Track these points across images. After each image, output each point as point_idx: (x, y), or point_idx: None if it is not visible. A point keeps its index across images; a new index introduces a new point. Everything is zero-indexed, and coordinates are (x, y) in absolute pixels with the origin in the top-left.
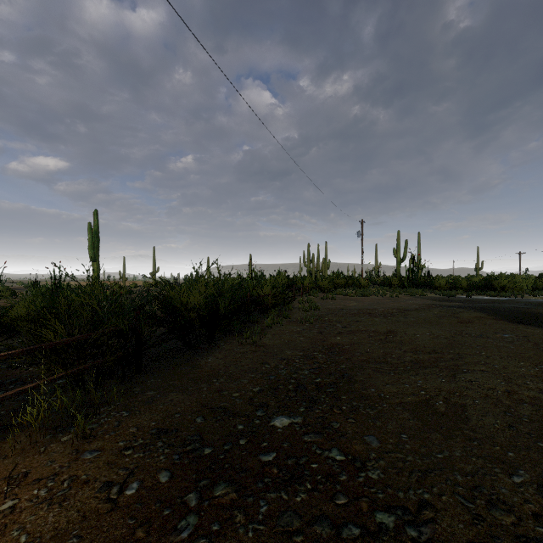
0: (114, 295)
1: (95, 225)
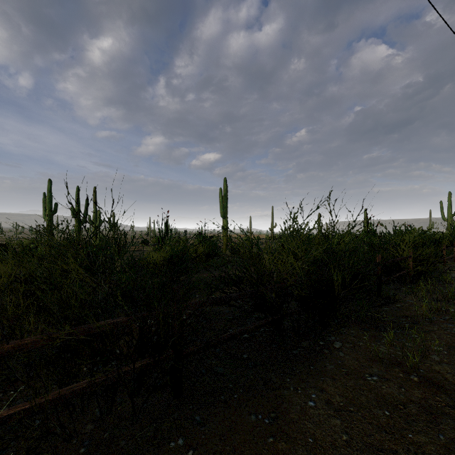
0: (238, 246)
1: (224, 189)
